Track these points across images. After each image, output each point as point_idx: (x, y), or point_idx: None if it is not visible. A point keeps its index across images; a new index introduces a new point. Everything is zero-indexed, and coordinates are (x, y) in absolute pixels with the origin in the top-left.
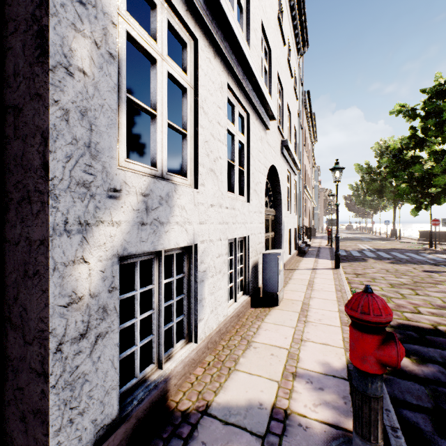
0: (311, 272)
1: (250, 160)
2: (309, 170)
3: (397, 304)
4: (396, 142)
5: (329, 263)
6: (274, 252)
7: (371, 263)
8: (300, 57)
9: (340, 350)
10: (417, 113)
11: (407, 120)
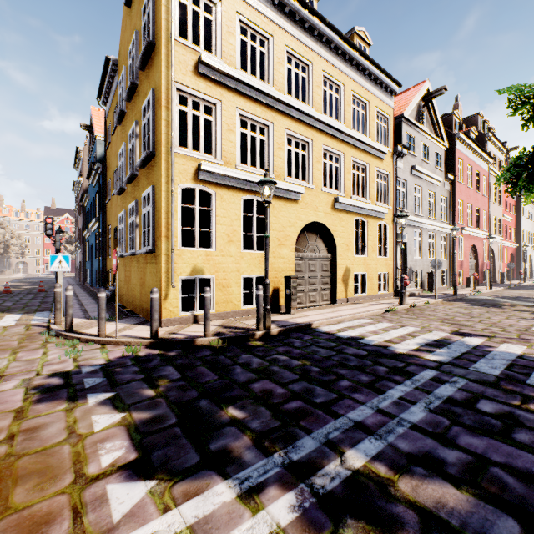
0: None
1: (527, 257)
2: None
3: None
4: None
5: None
6: (531, 271)
7: None
8: None
9: None
10: None
11: None
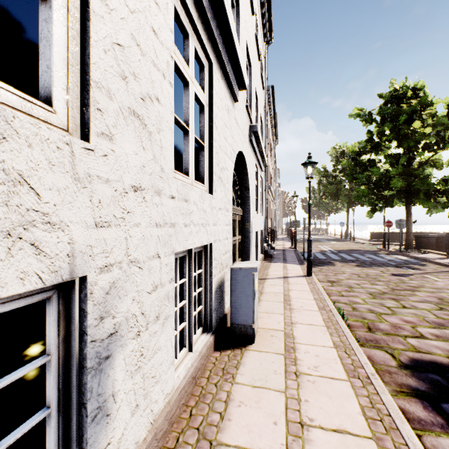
0: (283, 282)
1: (213, 132)
2: (272, 171)
3: (392, 323)
4: (354, 145)
5: (299, 268)
6: (247, 267)
7: (339, 266)
8: (267, 43)
9: (370, 445)
10: (372, 118)
11: (364, 124)
